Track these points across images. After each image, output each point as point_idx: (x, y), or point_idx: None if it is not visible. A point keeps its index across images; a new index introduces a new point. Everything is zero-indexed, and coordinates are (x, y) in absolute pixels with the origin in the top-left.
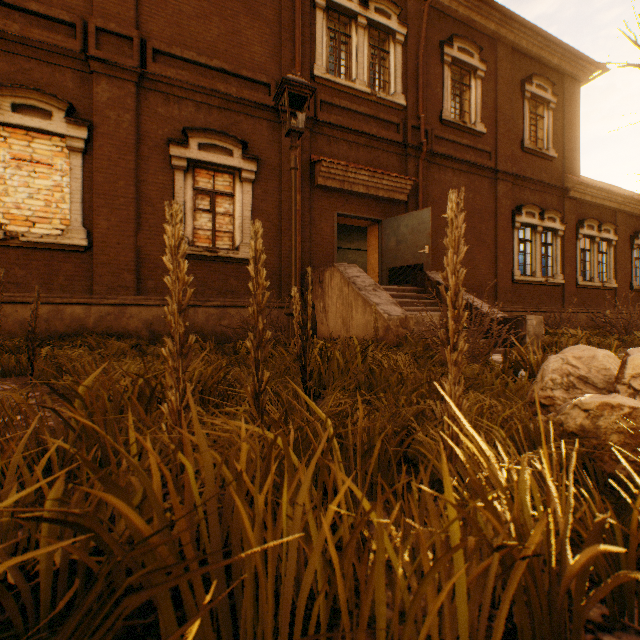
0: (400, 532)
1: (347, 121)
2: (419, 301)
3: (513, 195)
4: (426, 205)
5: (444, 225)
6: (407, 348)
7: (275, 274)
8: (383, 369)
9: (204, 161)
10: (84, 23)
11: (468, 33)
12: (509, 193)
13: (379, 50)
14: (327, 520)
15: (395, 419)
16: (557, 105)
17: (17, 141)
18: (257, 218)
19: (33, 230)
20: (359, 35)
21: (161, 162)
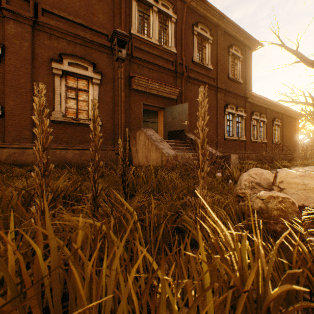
0: (175, 281)
1: (148, 58)
2: (182, 147)
3: (224, 99)
4: (186, 101)
5: (194, 111)
6: (177, 170)
7: (111, 133)
8: (165, 181)
9: (72, 72)
10: None
11: (205, 21)
12: (223, 98)
13: (163, 24)
14: (131, 277)
15: (171, 207)
16: (243, 59)
17: None
18: (101, 104)
19: None
20: (154, 16)
21: (47, 70)
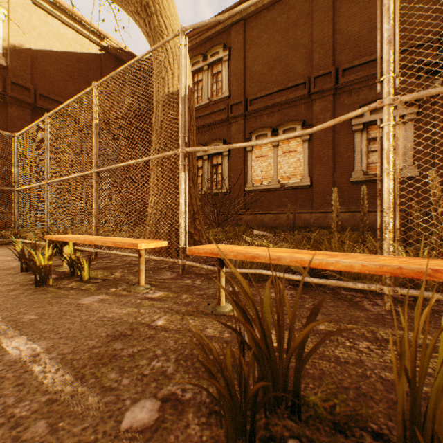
0: None
1: None
2: None
3: None
4: None
5: None
6: None
7: None
8: None
9: (373, 120)
10: (308, 79)
11: None
12: None
13: None
14: None
15: None
16: None
17: (284, 145)
18: (418, 145)
19: (289, 181)
20: None
21: (346, 131)
